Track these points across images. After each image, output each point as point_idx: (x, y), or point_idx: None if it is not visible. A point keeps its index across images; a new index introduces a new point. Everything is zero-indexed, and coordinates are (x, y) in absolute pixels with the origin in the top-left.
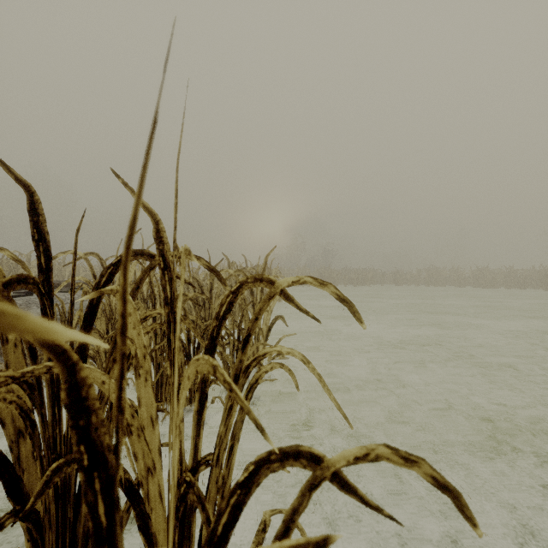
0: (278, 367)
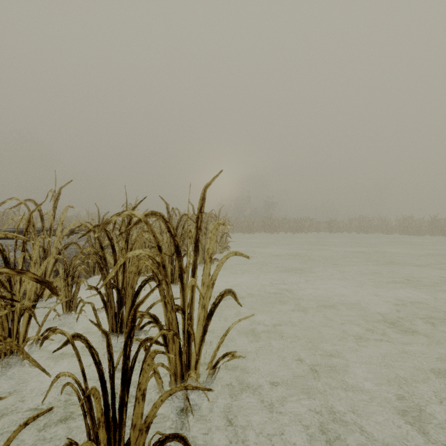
0: None
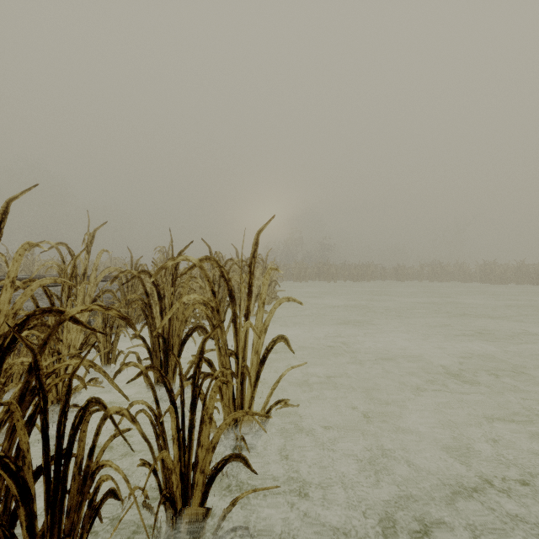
0: None
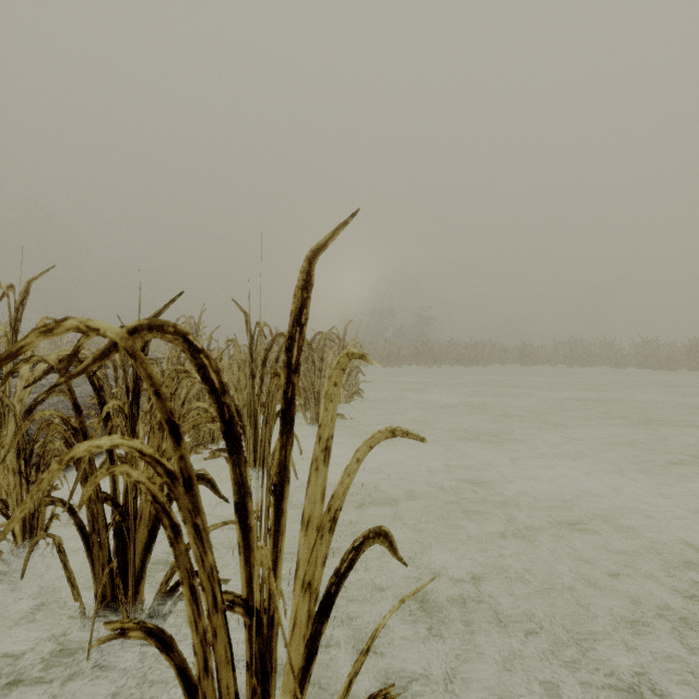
0: None
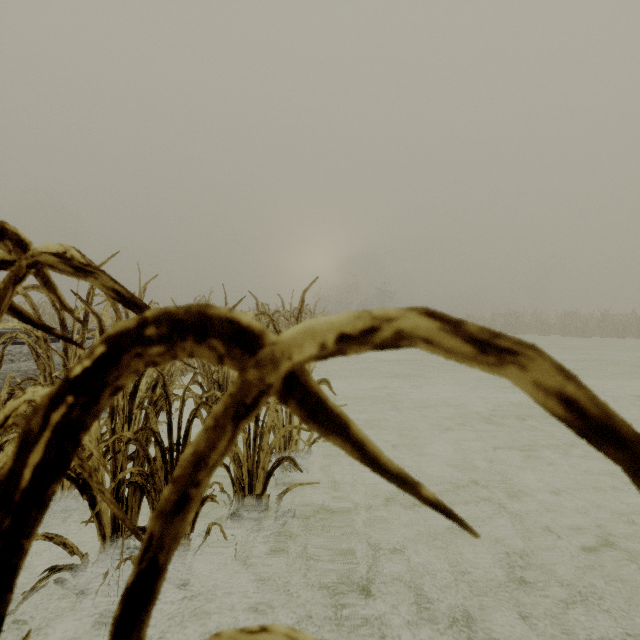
0: None
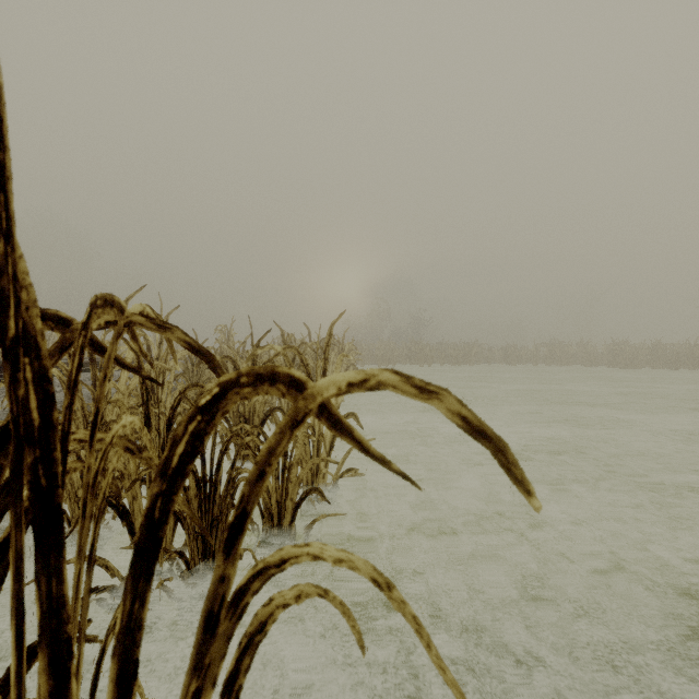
0: (315, 595)
